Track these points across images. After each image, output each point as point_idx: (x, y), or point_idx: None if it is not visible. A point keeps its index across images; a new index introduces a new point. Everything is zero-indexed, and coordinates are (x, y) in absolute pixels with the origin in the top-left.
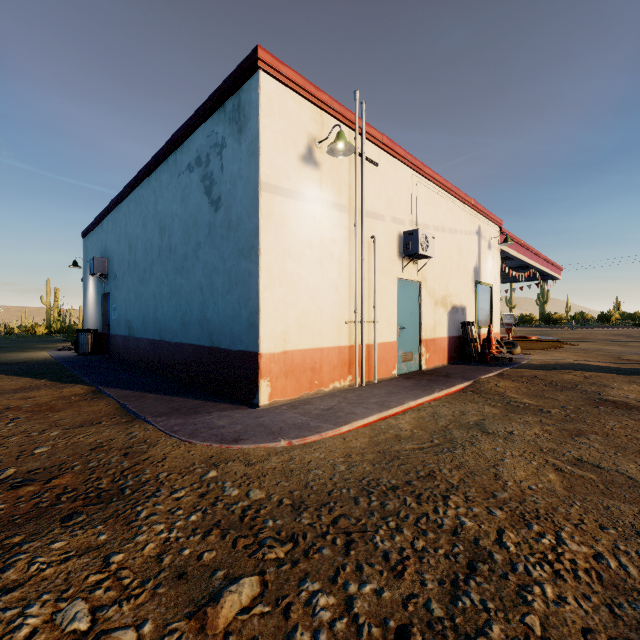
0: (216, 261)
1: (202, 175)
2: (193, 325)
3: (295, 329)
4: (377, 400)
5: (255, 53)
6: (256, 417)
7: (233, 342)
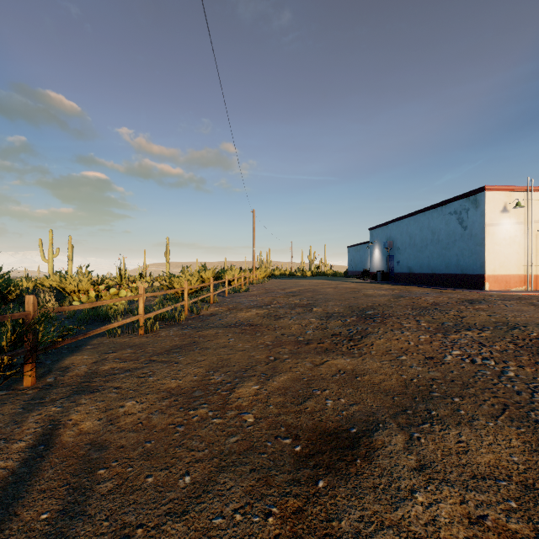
0: (464, 246)
1: (457, 217)
2: (452, 267)
3: (498, 268)
4: (535, 292)
5: (484, 188)
6: (485, 291)
7: (473, 272)
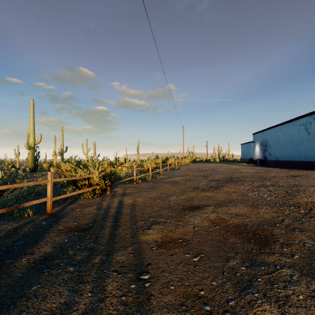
0: (309, 144)
1: (304, 127)
2: (301, 157)
3: None
4: None
5: None
6: None
7: (314, 160)
